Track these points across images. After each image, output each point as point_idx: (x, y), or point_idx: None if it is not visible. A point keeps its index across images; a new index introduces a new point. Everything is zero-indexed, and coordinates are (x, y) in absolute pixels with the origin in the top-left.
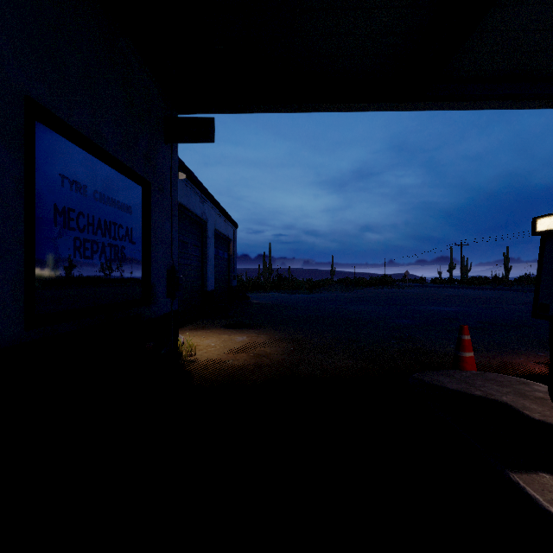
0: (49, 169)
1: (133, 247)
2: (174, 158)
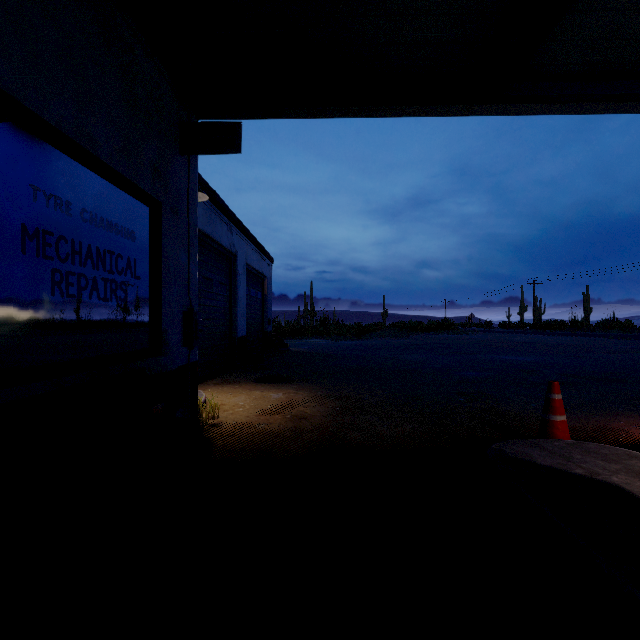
0: (14, 177)
1: (137, 283)
2: (193, 174)
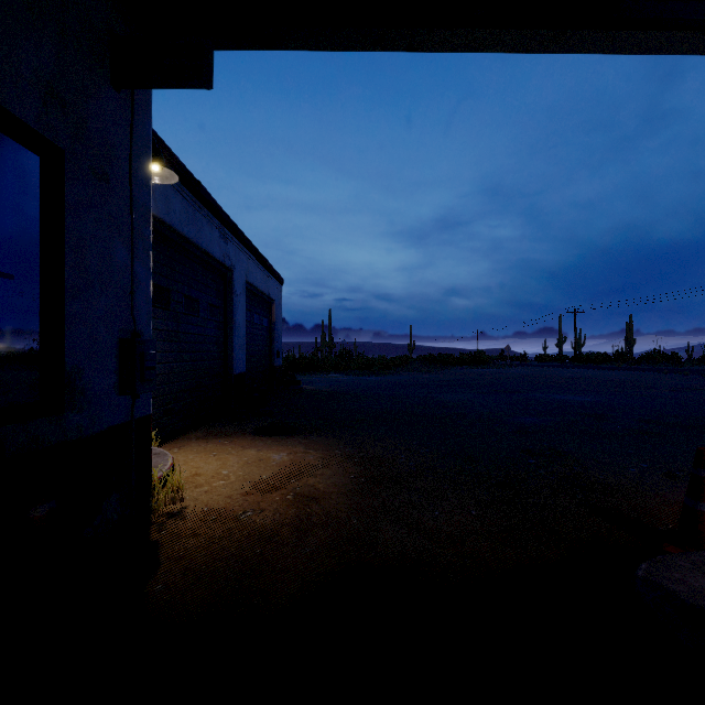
0: None
1: (5, 285)
2: (142, 127)
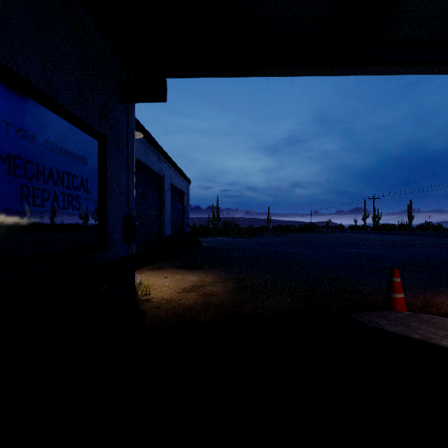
0: None
1: (88, 196)
2: (131, 117)
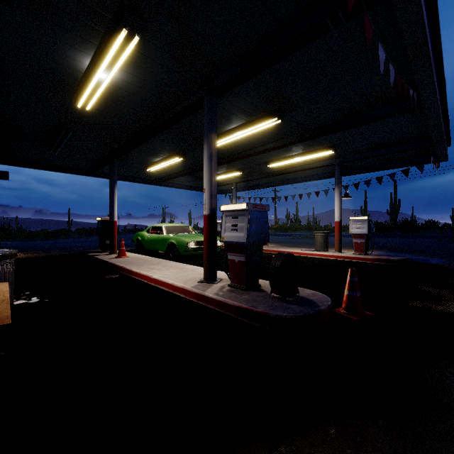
0: None
1: None
2: None
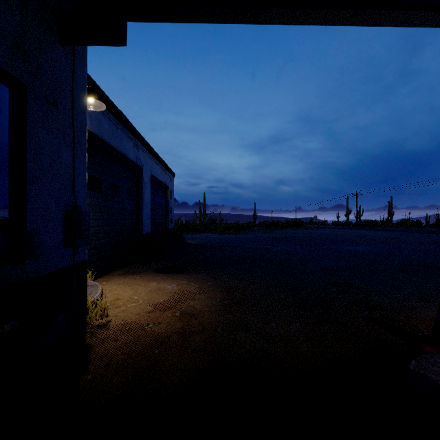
0: None
1: None
2: (80, 72)
